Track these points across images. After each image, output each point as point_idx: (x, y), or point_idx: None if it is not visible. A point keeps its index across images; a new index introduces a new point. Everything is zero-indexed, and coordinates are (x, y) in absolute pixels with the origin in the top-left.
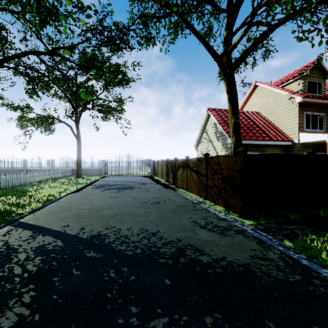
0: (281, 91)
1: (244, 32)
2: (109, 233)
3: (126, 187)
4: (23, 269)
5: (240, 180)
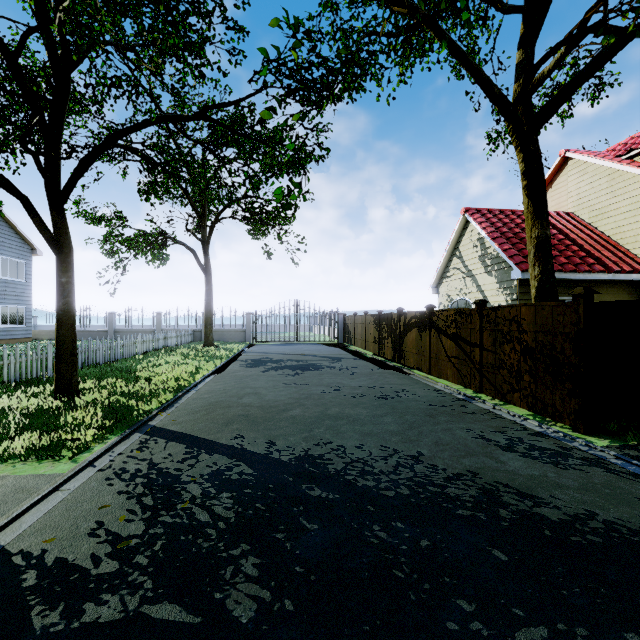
0: (627, 168)
1: (565, 49)
2: (326, 453)
3: (305, 365)
4: (211, 514)
5: (575, 355)
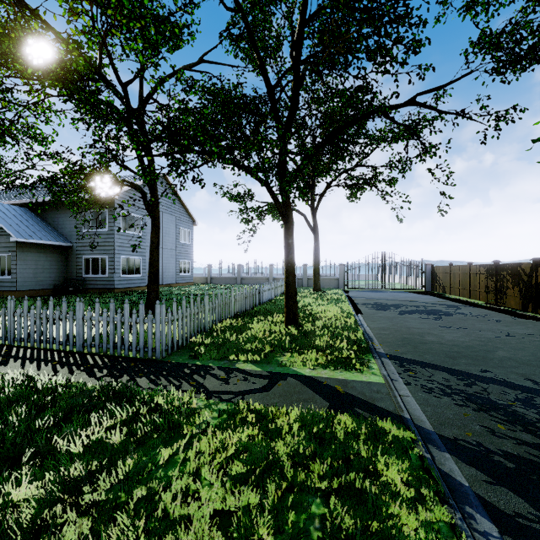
0: None
1: None
2: None
3: (430, 310)
4: None
5: None
